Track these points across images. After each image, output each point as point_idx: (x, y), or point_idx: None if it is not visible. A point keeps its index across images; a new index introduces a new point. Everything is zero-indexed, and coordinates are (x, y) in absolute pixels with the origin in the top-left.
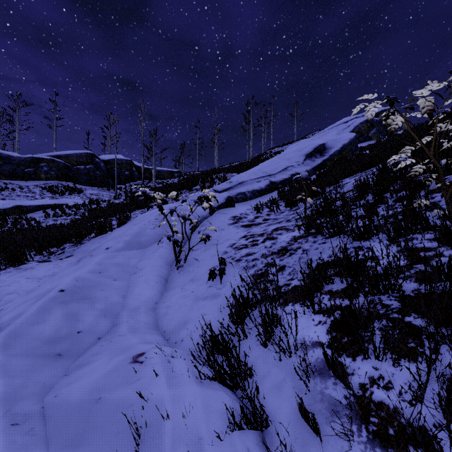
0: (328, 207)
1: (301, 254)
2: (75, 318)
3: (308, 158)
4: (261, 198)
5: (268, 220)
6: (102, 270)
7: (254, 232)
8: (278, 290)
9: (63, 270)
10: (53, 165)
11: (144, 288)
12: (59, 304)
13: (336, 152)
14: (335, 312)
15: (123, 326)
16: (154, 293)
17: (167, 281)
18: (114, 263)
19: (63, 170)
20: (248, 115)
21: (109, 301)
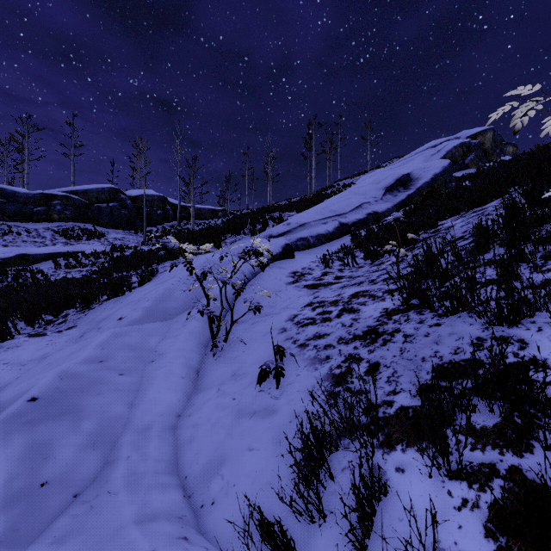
0: (436, 267)
1: (402, 343)
2: (43, 455)
3: (389, 192)
4: (329, 245)
5: (341, 279)
6: (105, 358)
7: (324, 298)
8: (377, 422)
9: (57, 351)
10: (68, 203)
11: (162, 389)
12: (22, 427)
13: (425, 185)
14: (491, 481)
15: (118, 469)
16: (176, 397)
17: (199, 373)
18: (125, 345)
19: (80, 209)
20: (310, 139)
21: (105, 416)
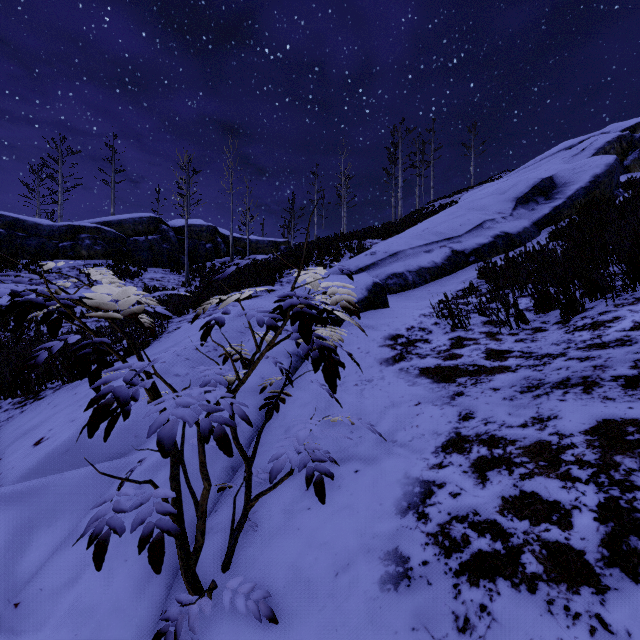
0: None
1: None
2: None
3: (522, 205)
4: (438, 285)
5: (504, 358)
6: None
7: (493, 425)
8: None
9: None
10: (98, 236)
11: None
12: None
13: (581, 191)
14: None
15: None
16: None
17: None
18: None
19: (113, 244)
20: (395, 150)
21: None
